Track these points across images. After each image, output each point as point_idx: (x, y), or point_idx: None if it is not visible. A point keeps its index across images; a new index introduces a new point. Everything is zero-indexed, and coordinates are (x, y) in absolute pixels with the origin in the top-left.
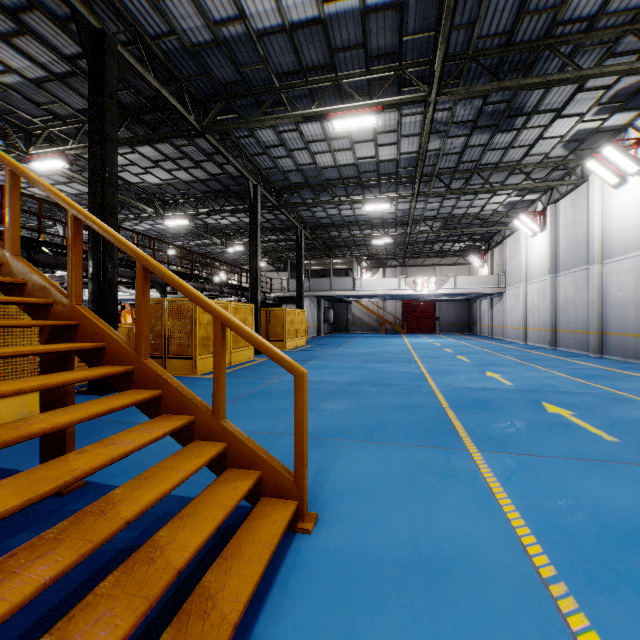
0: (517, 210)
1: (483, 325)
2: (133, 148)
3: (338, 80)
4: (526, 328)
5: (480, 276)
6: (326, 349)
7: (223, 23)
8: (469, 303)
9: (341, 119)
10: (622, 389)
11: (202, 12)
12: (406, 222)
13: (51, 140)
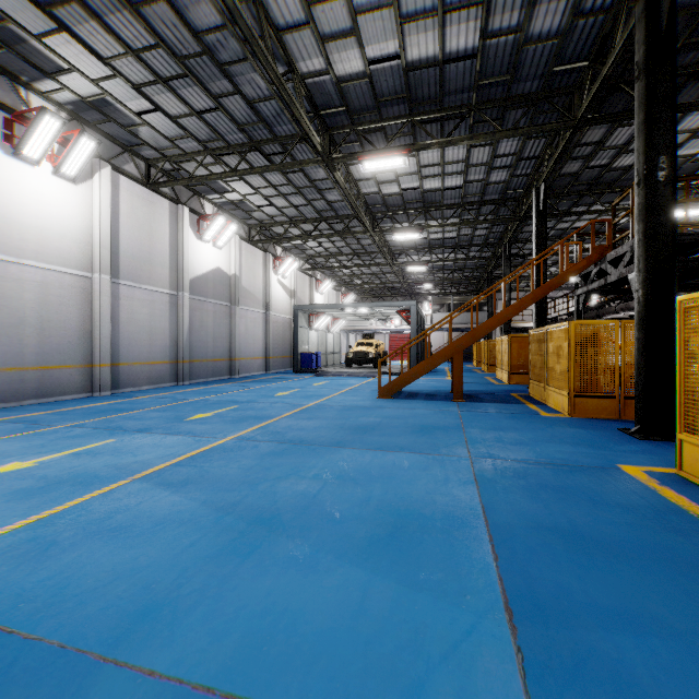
0: None
1: None
2: None
3: None
4: None
5: None
6: None
7: None
8: None
9: None
10: (22, 430)
11: None
12: None
13: None
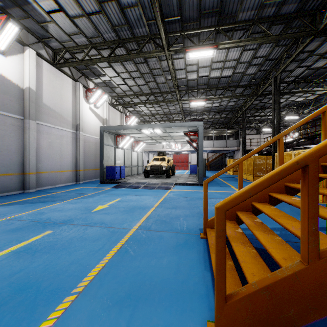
0: None
1: None
2: None
3: None
4: None
5: None
6: None
7: None
8: None
9: None
10: None
11: None
12: None
13: None
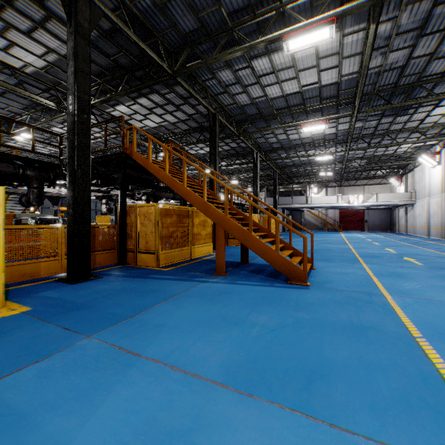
0: (422, 150)
1: (400, 226)
2: (199, 140)
3: (306, 108)
4: (428, 227)
5: (396, 193)
6: (293, 238)
7: (257, 98)
8: (390, 210)
9: (307, 128)
10: None
11: (249, 96)
12: (342, 161)
13: (166, 141)
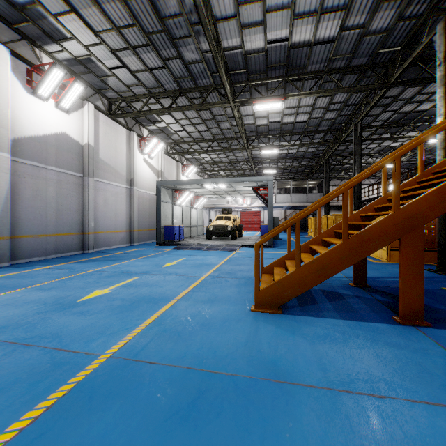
0: None
1: None
2: None
3: None
4: None
5: None
6: None
7: None
8: None
9: None
10: None
11: None
12: None
13: None
